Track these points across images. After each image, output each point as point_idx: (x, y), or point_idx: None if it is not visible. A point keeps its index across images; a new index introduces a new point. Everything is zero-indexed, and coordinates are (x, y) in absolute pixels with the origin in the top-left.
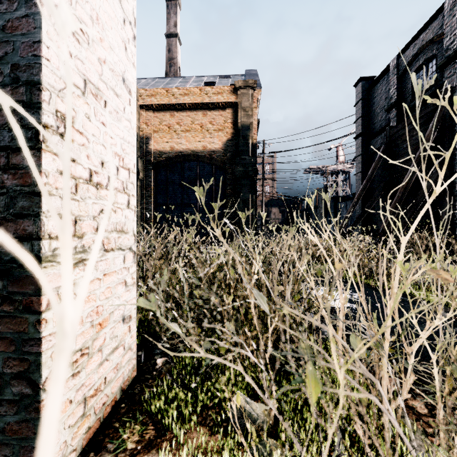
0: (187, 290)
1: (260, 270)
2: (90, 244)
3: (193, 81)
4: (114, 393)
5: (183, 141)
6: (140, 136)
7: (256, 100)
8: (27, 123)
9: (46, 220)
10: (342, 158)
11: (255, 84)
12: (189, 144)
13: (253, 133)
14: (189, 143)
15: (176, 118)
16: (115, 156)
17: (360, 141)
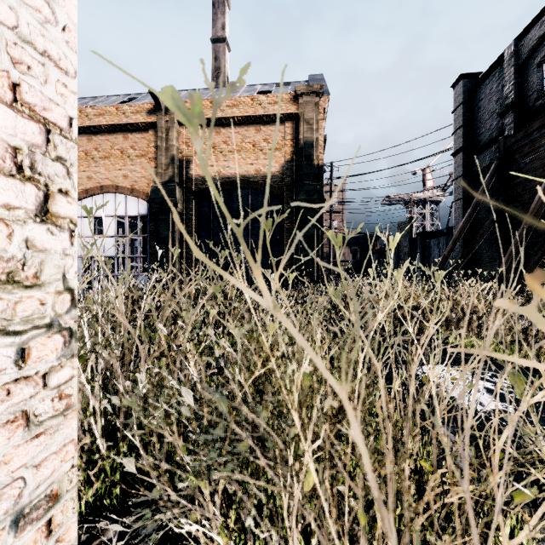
0: (206, 408)
1: (381, 381)
2: None
3: (243, 91)
4: None
5: (232, 163)
6: (178, 158)
7: (323, 110)
8: None
9: None
10: (430, 184)
11: (322, 89)
12: (239, 168)
13: (318, 151)
14: (239, 166)
15: (222, 135)
16: None
17: (461, 158)
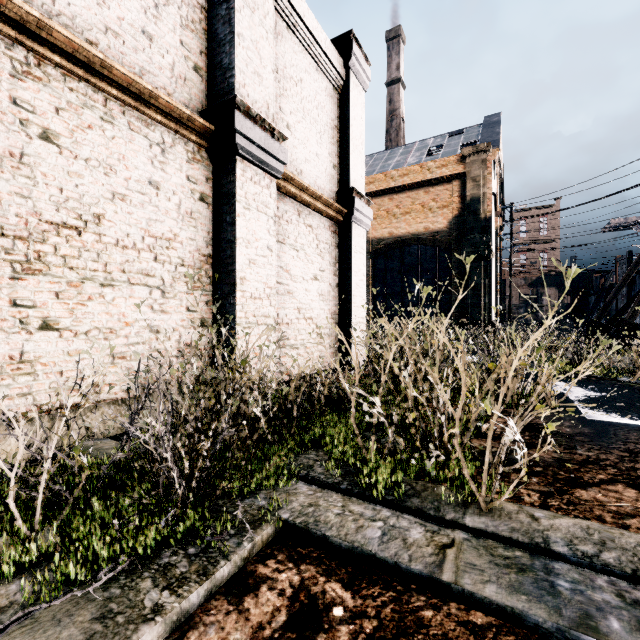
0: None
1: None
2: (357, 321)
3: (415, 150)
4: (361, 361)
5: (403, 224)
6: None
7: (491, 164)
8: (349, 298)
9: (352, 315)
10: None
11: (489, 147)
12: (409, 227)
13: (485, 205)
14: (409, 226)
15: (394, 201)
16: (361, 297)
17: None
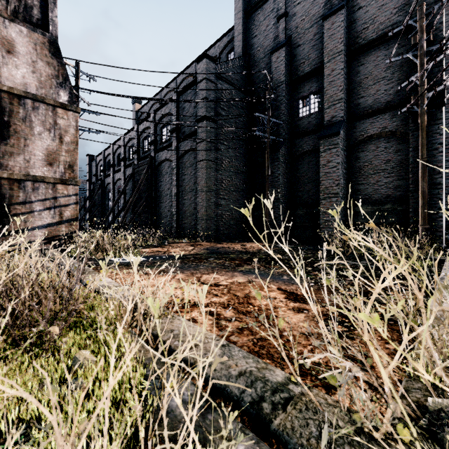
0: None
1: None
2: None
3: None
4: None
5: None
6: None
7: None
8: None
9: None
10: None
11: None
12: None
13: None
14: None
15: None
16: None
17: (88, 184)
